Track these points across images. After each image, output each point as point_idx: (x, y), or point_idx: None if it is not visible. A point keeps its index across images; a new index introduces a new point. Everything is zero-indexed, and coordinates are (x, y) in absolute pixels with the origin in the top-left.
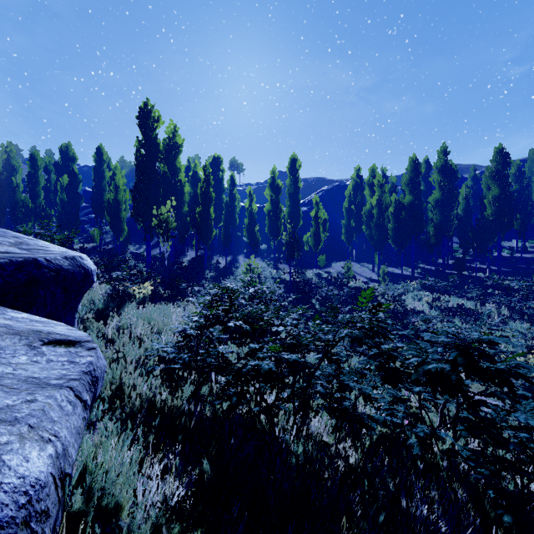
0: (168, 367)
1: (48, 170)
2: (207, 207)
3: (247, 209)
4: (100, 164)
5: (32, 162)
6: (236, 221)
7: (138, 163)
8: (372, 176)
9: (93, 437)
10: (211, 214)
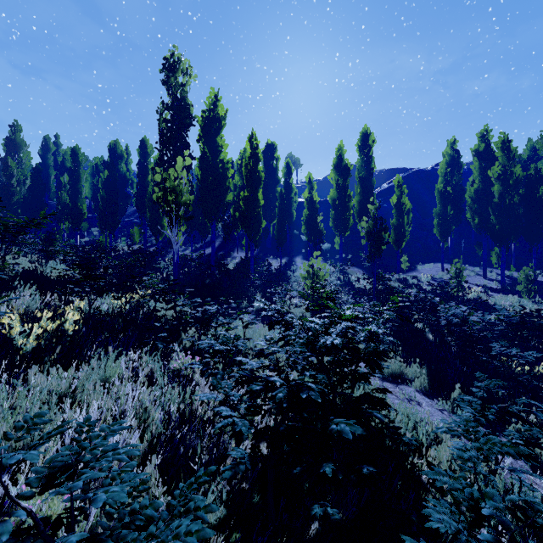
0: None
1: (99, 171)
2: (253, 190)
3: (306, 199)
4: (144, 158)
5: (72, 157)
6: (293, 216)
7: (163, 132)
8: (483, 142)
9: None
10: (259, 201)
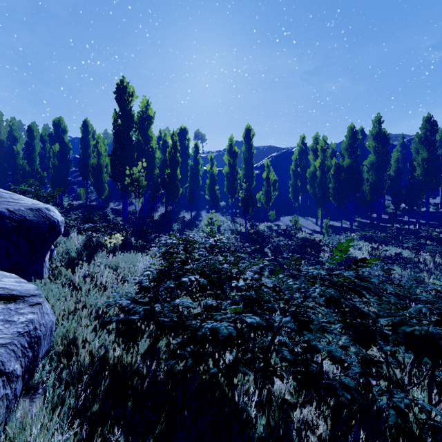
0: (126, 318)
1: (44, 140)
2: (174, 169)
3: (209, 171)
4: (86, 135)
5: (29, 133)
6: (199, 182)
7: (116, 132)
8: (315, 143)
9: (31, 405)
10: (178, 176)
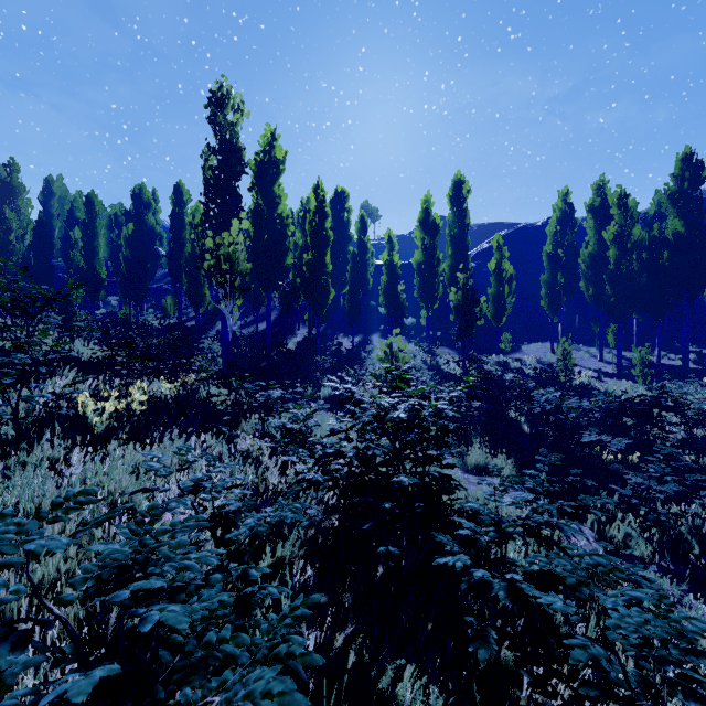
0: None
1: (119, 223)
2: (320, 253)
3: (385, 262)
4: (179, 208)
5: (87, 206)
6: (368, 283)
7: (208, 181)
8: (599, 196)
9: None
10: (327, 266)
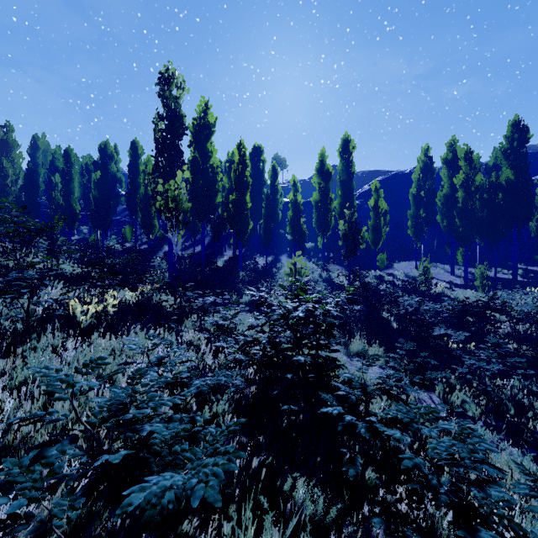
0: None
1: (89, 170)
2: (242, 194)
3: (291, 201)
4: (135, 159)
5: (65, 158)
6: (278, 216)
7: (158, 141)
8: (451, 151)
9: None
10: (247, 204)
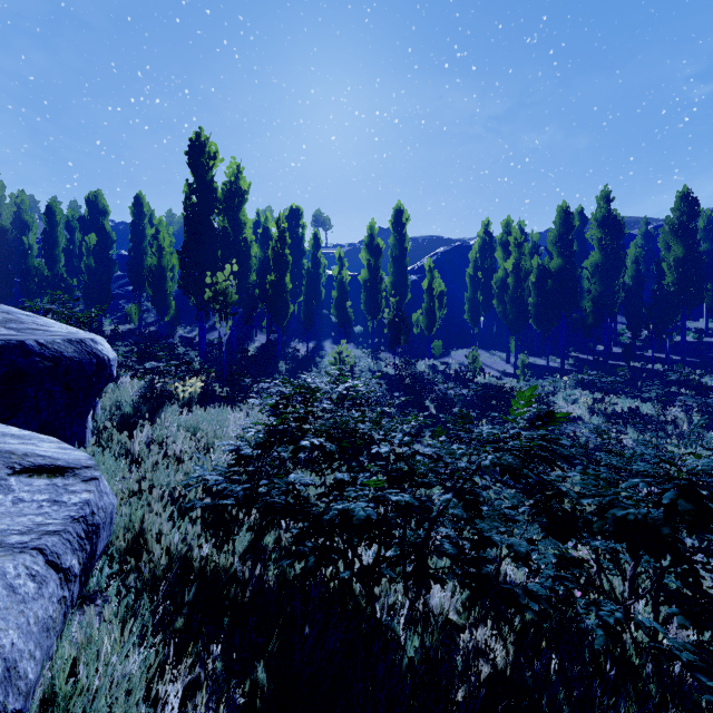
0: (215, 503)
1: (71, 227)
2: (281, 275)
3: (336, 277)
4: (139, 219)
5: (48, 216)
6: (321, 294)
7: (188, 216)
8: (506, 232)
9: None
10: (287, 285)
